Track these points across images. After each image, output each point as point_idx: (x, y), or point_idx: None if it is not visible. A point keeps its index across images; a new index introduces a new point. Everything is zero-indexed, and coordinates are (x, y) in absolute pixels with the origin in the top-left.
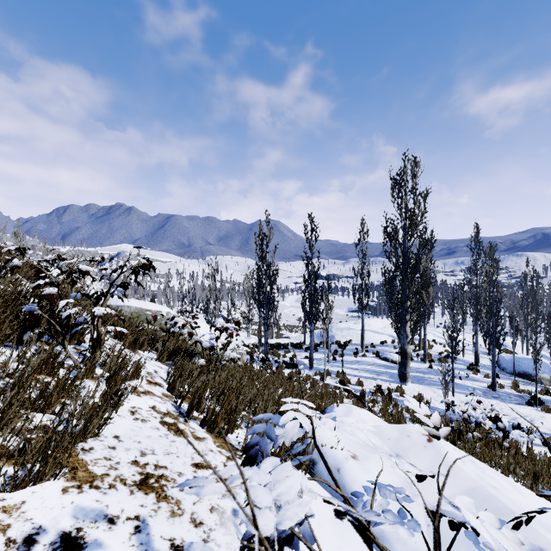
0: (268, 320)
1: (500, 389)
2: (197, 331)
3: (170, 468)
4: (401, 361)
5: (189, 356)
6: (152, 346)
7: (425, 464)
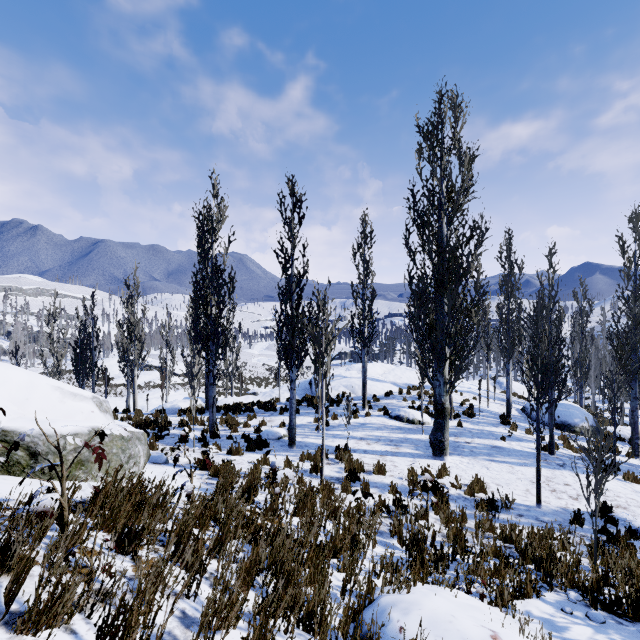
0: (215, 366)
1: (555, 450)
2: None
3: None
4: (436, 422)
5: None
6: None
7: None
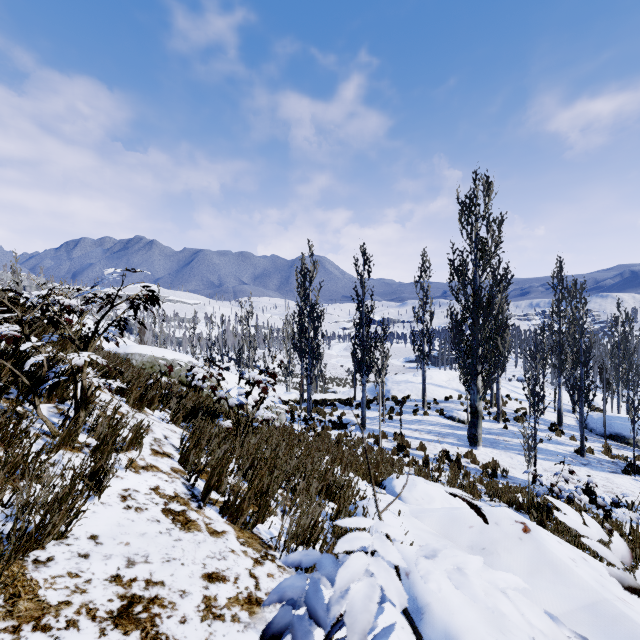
0: (311, 372)
1: (589, 454)
2: (226, 384)
3: (168, 585)
4: (471, 420)
5: (212, 417)
6: (165, 404)
7: (523, 564)
